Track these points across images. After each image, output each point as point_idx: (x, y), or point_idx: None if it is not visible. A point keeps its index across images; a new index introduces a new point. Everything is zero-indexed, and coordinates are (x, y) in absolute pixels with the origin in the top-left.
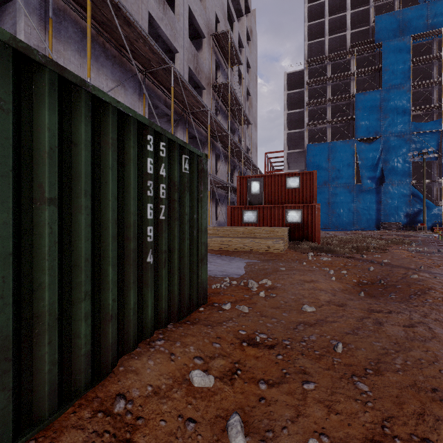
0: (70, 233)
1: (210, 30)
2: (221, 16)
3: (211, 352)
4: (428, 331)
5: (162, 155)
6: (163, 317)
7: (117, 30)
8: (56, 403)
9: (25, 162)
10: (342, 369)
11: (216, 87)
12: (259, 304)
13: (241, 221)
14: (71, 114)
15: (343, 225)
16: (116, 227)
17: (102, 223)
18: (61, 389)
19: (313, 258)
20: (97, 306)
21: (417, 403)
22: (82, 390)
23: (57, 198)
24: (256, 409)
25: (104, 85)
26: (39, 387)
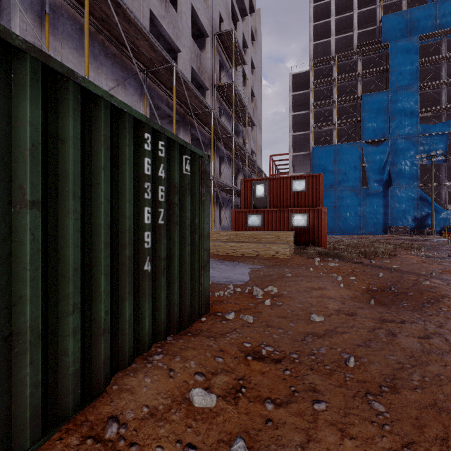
0: (56, 240)
1: (213, 29)
2: (225, 15)
3: (213, 367)
4: (445, 343)
5: (161, 155)
6: (162, 329)
7: (117, 27)
8: (39, 430)
9: (2, 160)
10: (356, 387)
11: (219, 88)
12: (264, 313)
13: (245, 225)
14: (58, 108)
15: (350, 230)
16: (109, 232)
17: (93, 228)
18: (46, 413)
19: (320, 264)
20: (87, 320)
21: (439, 426)
22: (70, 413)
23: (41, 200)
24: (262, 432)
25: (104, 84)
26: (19, 413)
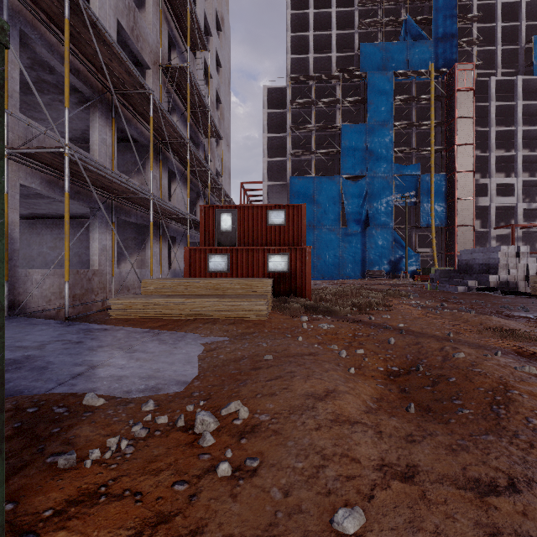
0: None
1: None
2: None
3: None
4: None
5: None
6: None
7: None
8: None
9: None
10: None
11: (168, 71)
12: (212, 528)
13: (205, 270)
14: None
15: (329, 274)
16: None
17: None
18: None
19: (310, 326)
20: None
21: None
22: None
23: None
24: None
25: None
26: None
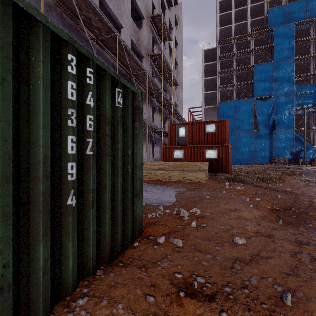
0: None
1: (148, 13)
2: (156, 4)
3: (143, 312)
4: None
5: (89, 82)
6: (91, 264)
7: (71, 1)
8: None
9: None
10: None
11: (152, 56)
12: (191, 235)
13: (171, 158)
14: None
15: (245, 161)
16: (11, 164)
17: None
18: None
19: (230, 187)
20: None
21: None
22: None
23: None
24: None
25: None
26: None
